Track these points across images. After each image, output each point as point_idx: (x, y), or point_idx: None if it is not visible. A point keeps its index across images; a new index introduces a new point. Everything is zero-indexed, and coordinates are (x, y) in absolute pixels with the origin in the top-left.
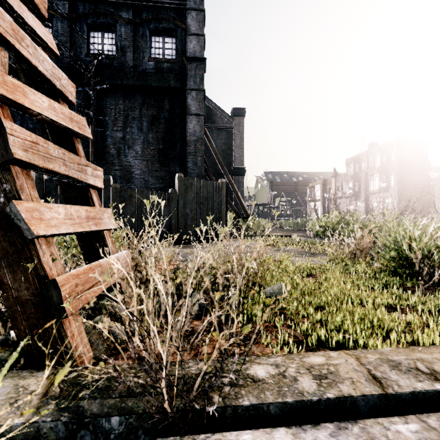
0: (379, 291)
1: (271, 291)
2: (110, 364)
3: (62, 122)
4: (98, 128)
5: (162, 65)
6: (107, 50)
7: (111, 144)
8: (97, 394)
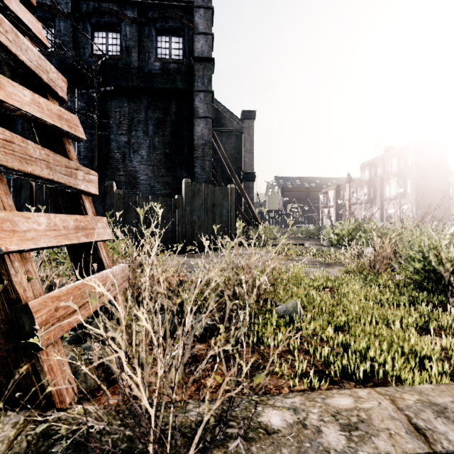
0: (404, 308)
1: (285, 309)
2: (98, 400)
3: (47, 119)
4: (102, 132)
5: (169, 66)
6: (112, 51)
7: (116, 149)
8: (72, 452)
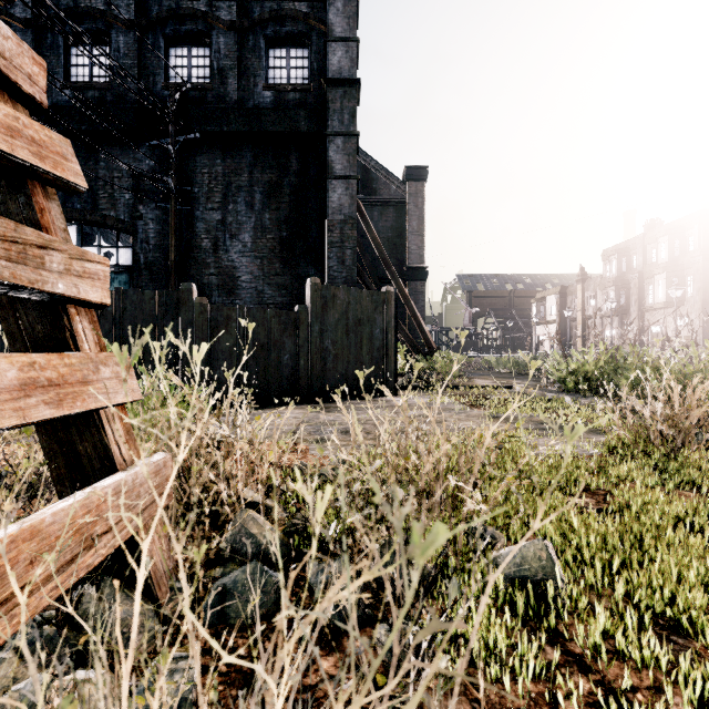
0: None
1: (520, 561)
2: None
3: None
4: (182, 207)
5: (286, 96)
6: (197, 76)
7: (203, 232)
8: None
